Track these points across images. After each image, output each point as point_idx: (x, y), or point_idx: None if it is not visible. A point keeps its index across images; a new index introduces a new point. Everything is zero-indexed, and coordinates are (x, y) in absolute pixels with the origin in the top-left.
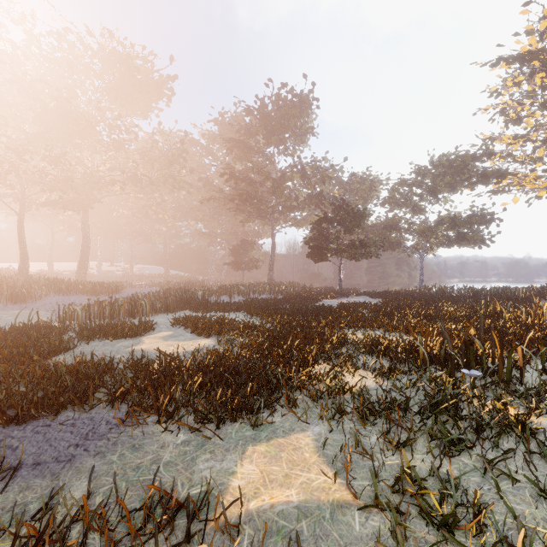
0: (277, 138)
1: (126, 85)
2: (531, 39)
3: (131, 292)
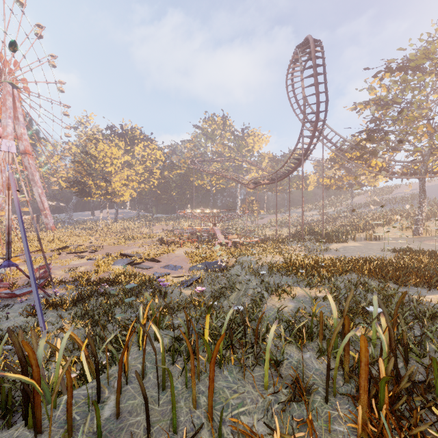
0: None
1: None
2: None
3: None
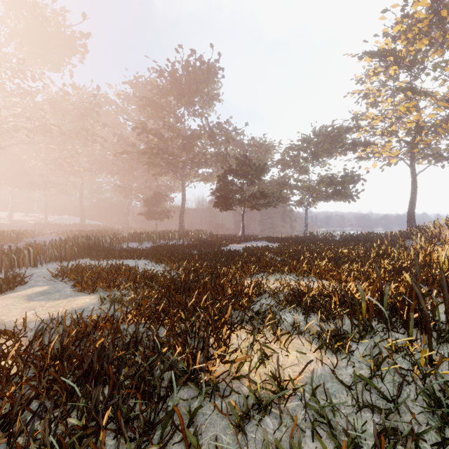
0: (187, 99)
1: (34, 33)
2: (386, 40)
3: (36, 241)
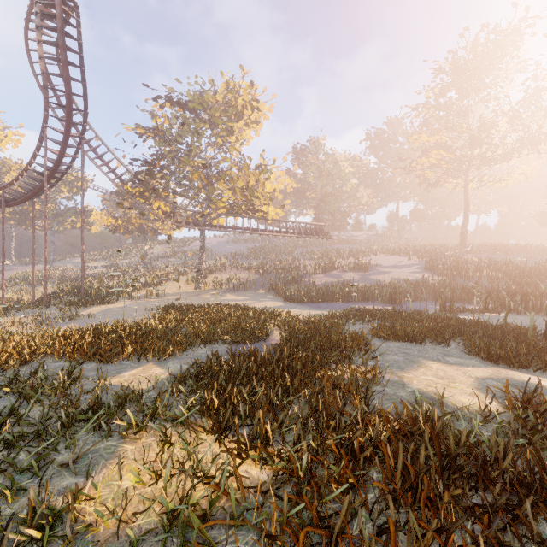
0: None
1: None
2: None
3: None
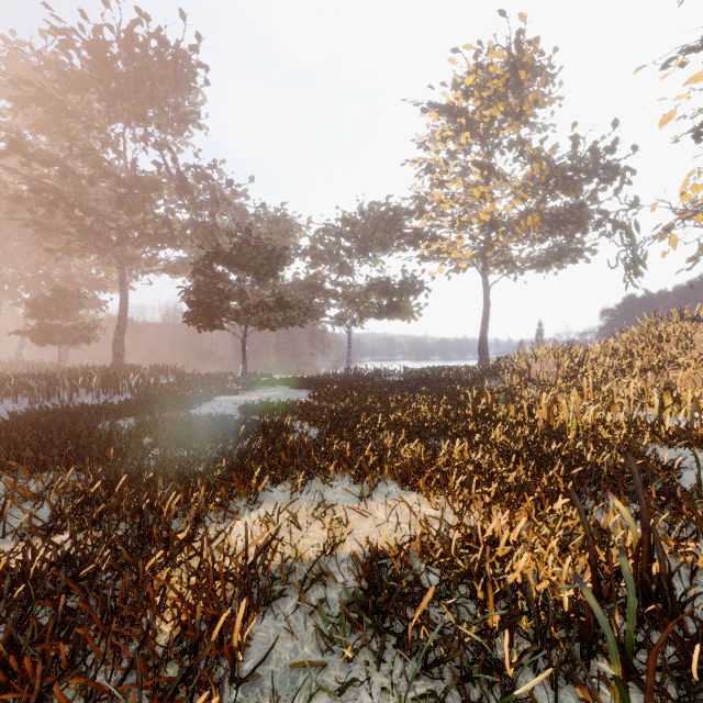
0: (128, 106)
1: None
2: (456, 94)
3: None
